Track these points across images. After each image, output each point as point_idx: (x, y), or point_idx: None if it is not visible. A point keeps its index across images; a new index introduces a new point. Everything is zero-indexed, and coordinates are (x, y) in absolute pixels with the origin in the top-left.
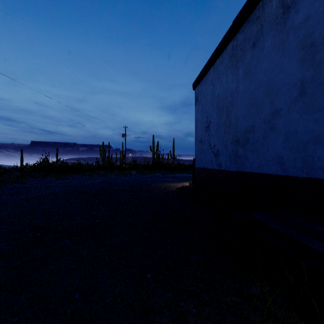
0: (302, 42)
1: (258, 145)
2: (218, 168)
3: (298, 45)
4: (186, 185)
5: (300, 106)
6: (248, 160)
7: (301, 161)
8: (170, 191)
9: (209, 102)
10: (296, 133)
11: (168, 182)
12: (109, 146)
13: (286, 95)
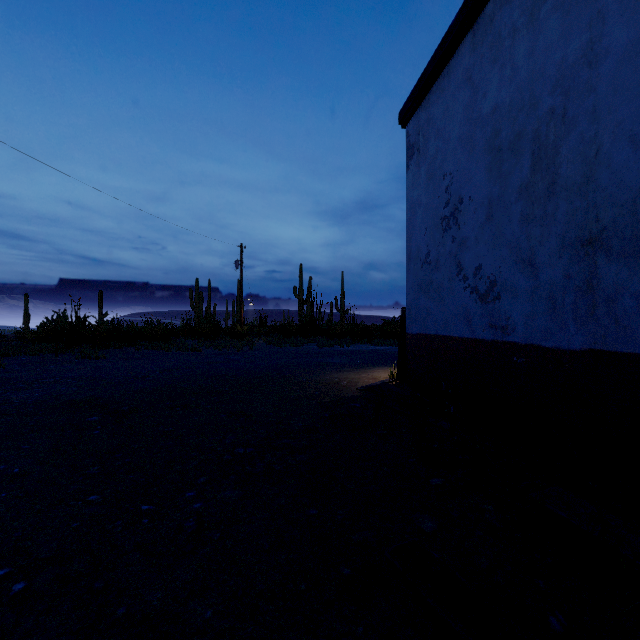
0: None
1: None
2: (496, 337)
3: None
4: (380, 377)
5: None
6: None
7: None
8: (341, 400)
9: (458, 142)
10: None
11: (333, 368)
12: (209, 287)
13: None
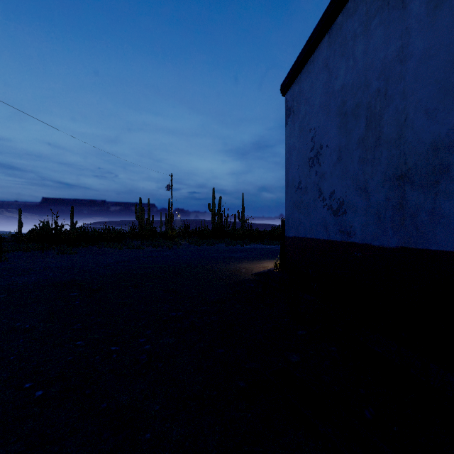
0: None
1: None
2: (344, 239)
3: None
4: (268, 266)
5: None
6: (446, 220)
7: None
8: (241, 282)
9: (319, 108)
10: None
11: (236, 260)
12: (148, 204)
13: None
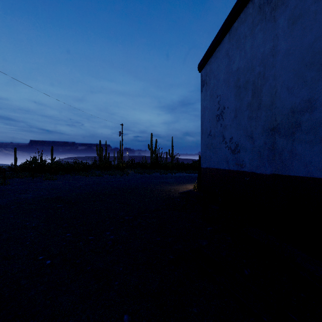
0: None
1: None
2: (238, 169)
3: None
4: (189, 188)
5: None
6: (299, 157)
7: None
8: (171, 198)
9: (223, 82)
10: None
11: (167, 184)
12: (106, 145)
13: None
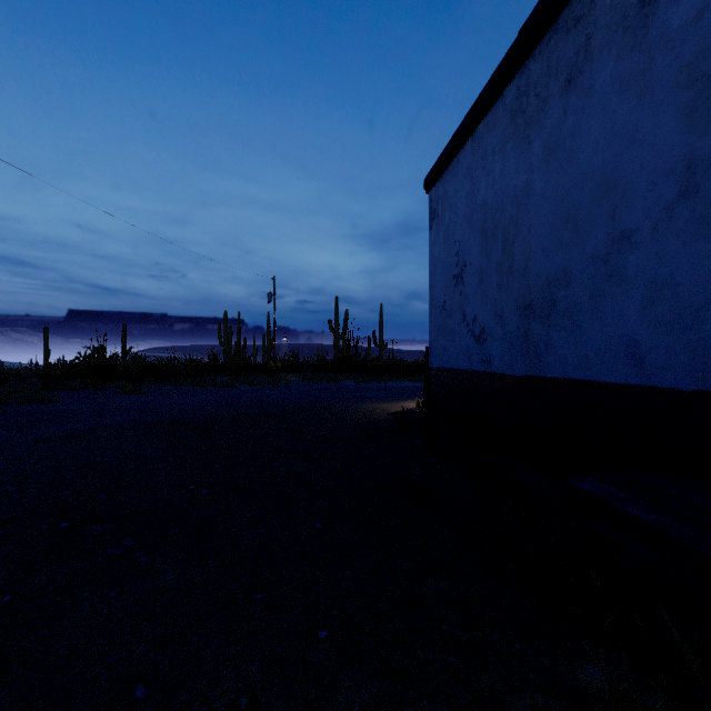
0: (690, 69)
1: (579, 316)
2: (485, 369)
3: (678, 78)
4: (410, 406)
5: (685, 222)
6: (554, 350)
7: (686, 353)
8: (374, 421)
9: (463, 219)
10: (674, 286)
11: (369, 400)
12: (238, 321)
13: (649, 198)
